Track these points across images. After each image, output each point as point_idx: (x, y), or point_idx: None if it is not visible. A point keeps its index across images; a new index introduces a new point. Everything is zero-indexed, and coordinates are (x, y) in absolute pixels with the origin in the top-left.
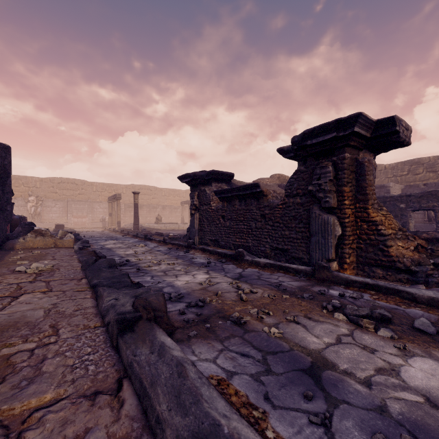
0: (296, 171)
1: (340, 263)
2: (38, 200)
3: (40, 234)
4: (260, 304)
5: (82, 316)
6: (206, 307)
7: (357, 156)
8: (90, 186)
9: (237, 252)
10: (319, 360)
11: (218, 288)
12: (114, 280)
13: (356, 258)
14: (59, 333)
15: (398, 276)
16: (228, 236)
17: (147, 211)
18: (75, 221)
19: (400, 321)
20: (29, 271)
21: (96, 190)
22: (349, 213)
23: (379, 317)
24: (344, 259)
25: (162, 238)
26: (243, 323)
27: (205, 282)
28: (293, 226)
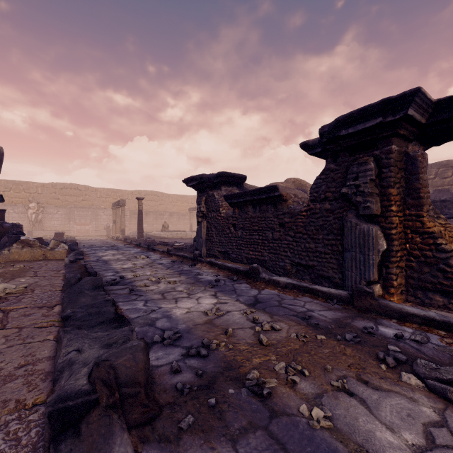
0: (324, 170)
1: (385, 286)
2: (39, 207)
3: (28, 245)
4: (288, 352)
5: (24, 379)
6: (210, 357)
7: (406, 149)
8: (94, 192)
9: (251, 268)
10: None
11: (228, 321)
12: (93, 310)
13: (405, 280)
14: None
15: None
16: (239, 247)
17: (154, 218)
18: (78, 229)
19: None
20: None
21: (100, 196)
22: (396, 222)
23: None
24: (390, 281)
25: (166, 248)
26: (266, 395)
27: (211, 311)
28: (320, 238)
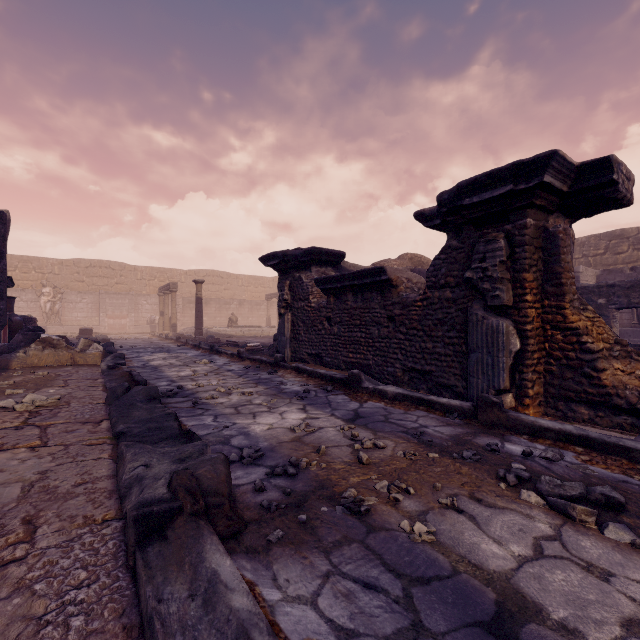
0: (445, 248)
1: (518, 395)
2: (56, 293)
3: (50, 346)
4: (392, 471)
5: (86, 497)
6: (300, 477)
7: (545, 223)
8: (132, 271)
9: (351, 374)
10: (510, 596)
11: (321, 438)
12: (152, 425)
13: (543, 389)
14: (35, 535)
15: (616, 419)
16: (335, 348)
17: (217, 309)
18: (111, 324)
19: (639, 507)
20: (19, 407)
21: (141, 277)
22: (533, 315)
23: (602, 500)
24: (525, 390)
25: (236, 350)
26: (364, 512)
27: (300, 427)
28: (439, 335)
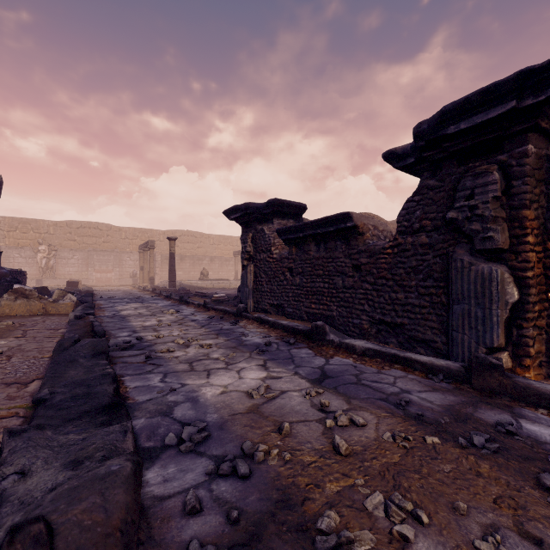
0: (419, 189)
1: (515, 354)
2: (51, 250)
3: (23, 296)
4: (384, 470)
5: None
6: (254, 479)
7: (547, 152)
8: (117, 231)
9: (314, 326)
10: None
11: (283, 408)
12: (80, 390)
13: (545, 347)
14: None
15: None
16: (297, 299)
17: (191, 264)
18: (98, 277)
19: None
20: None
21: (125, 237)
22: (533, 260)
23: None
24: (525, 348)
25: (203, 300)
26: None
27: (258, 390)
28: (412, 285)
